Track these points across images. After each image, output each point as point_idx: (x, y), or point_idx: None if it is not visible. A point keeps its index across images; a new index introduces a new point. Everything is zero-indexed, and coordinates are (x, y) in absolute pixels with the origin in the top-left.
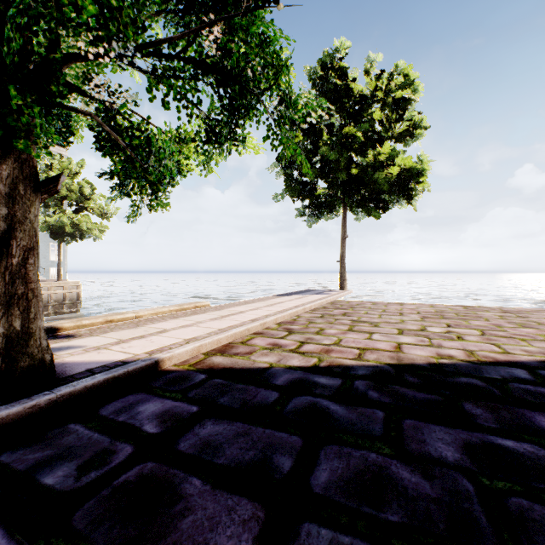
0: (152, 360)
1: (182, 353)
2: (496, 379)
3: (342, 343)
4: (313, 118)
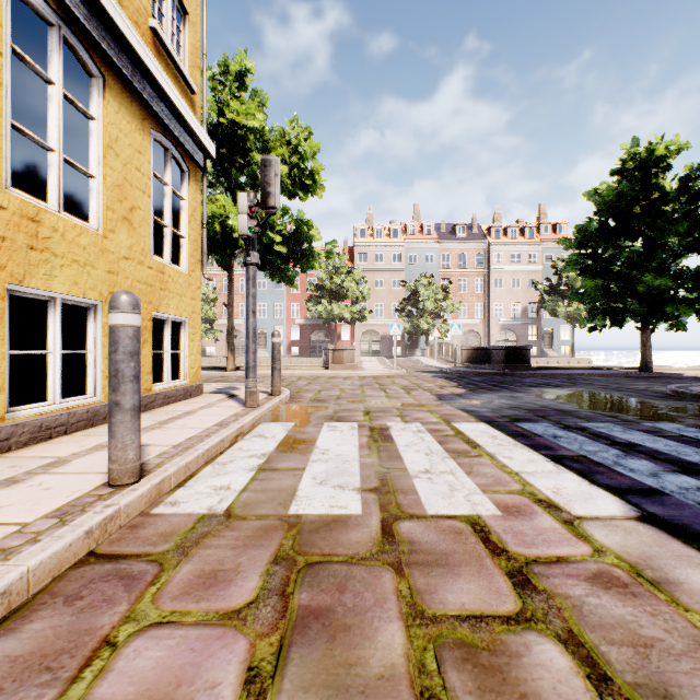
0: (680, 373)
1: (690, 374)
2: None
3: None
4: None
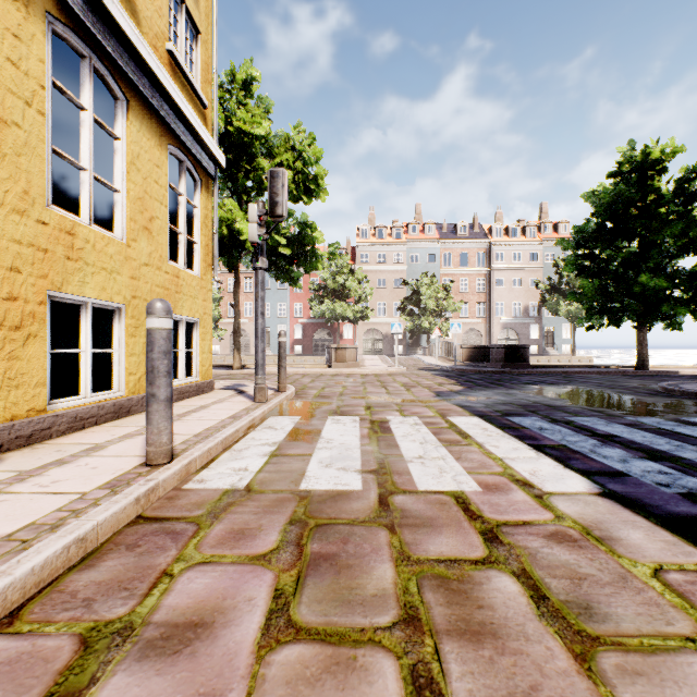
0: (676, 371)
1: (686, 372)
2: None
3: None
4: None
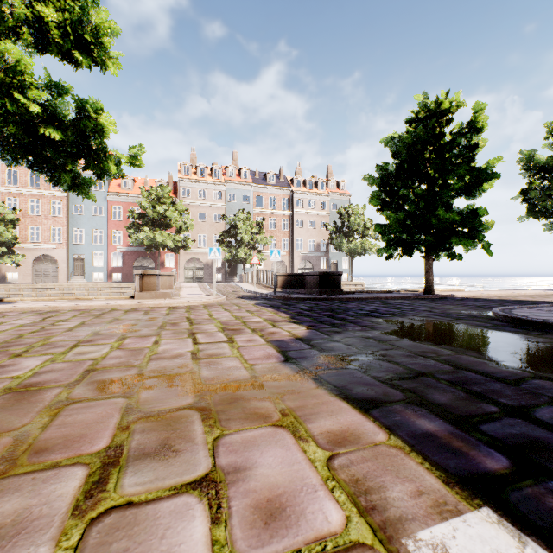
0: (453, 294)
1: (459, 295)
2: (552, 302)
3: (517, 298)
4: (550, 165)
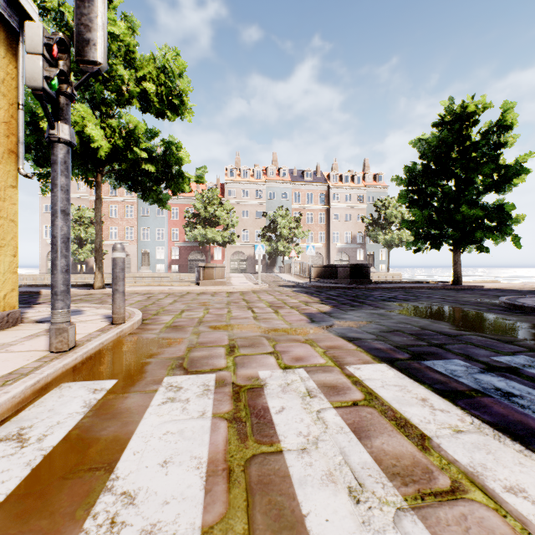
0: (482, 285)
1: (489, 286)
2: None
3: None
4: None
